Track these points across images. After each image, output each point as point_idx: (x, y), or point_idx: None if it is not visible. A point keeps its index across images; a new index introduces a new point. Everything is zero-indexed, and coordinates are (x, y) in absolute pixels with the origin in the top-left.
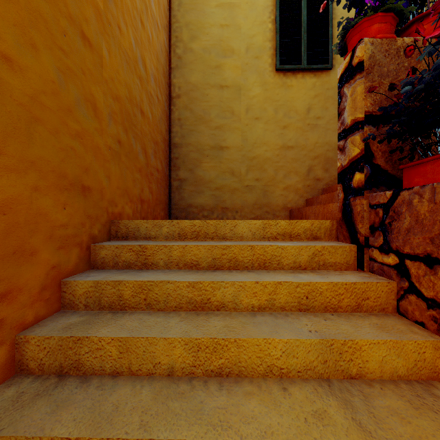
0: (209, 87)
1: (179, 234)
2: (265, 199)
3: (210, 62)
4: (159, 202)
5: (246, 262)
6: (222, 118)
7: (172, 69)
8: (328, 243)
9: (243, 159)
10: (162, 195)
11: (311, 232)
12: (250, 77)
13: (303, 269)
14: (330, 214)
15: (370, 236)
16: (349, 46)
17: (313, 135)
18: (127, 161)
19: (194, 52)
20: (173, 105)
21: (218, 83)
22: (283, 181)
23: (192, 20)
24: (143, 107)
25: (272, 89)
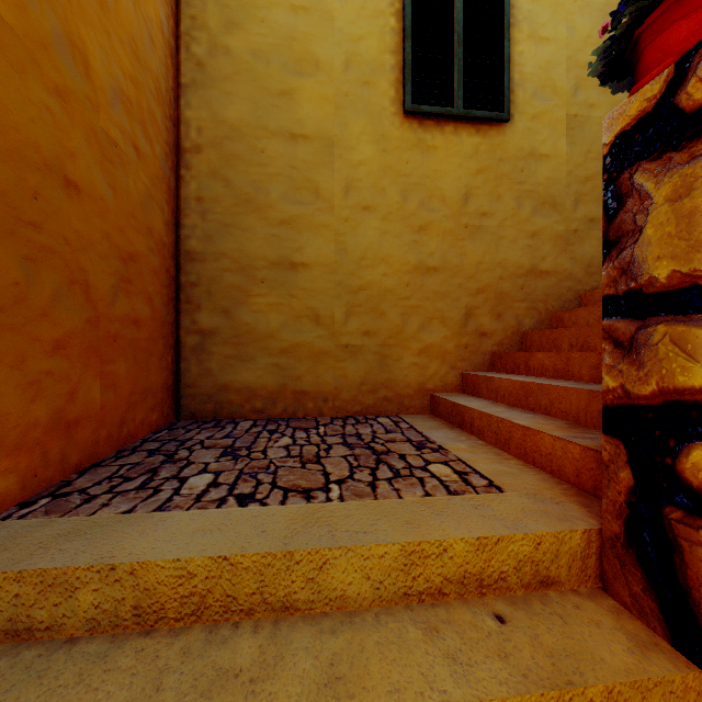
0: (266, 135)
1: (138, 609)
2: (382, 373)
3: (269, 81)
4: (141, 395)
5: None
6: (294, 203)
7: (184, 86)
8: (605, 641)
9: (338, 291)
10: (153, 374)
11: (536, 567)
12: (353, 122)
13: None
14: (545, 459)
15: None
16: (652, 52)
17: (475, 247)
18: None
19: (232, 56)
20: (185, 167)
21: (285, 128)
22: (418, 336)
23: None
24: (76, 172)
25: (397, 151)
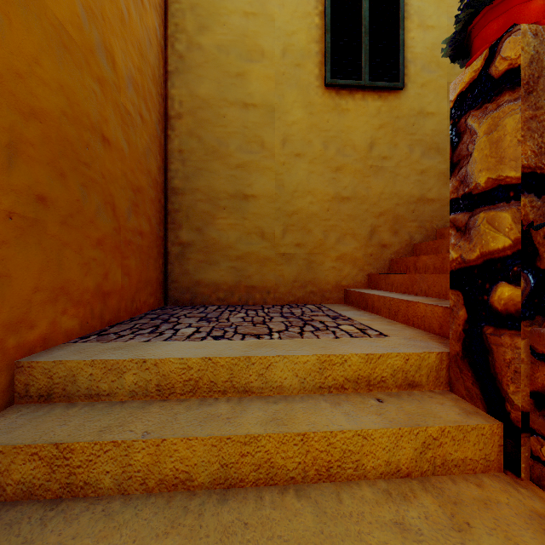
0: (227, 105)
1: (159, 386)
2: (309, 274)
3: (229, 67)
4: (144, 284)
5: (291, 469)
6: (246, 152)
7: (170, 73)
8: (445, 410)
9: (277, 215)
10: (151, 271)
11: (405, 375)
12: (288, 93)
13: (404, 475)
14: (420, 321)
15: (534, 411)
16: (478, 41)
17: (378, 182)
18: (66, 233)
19: (203, 50)
20: (171, 129)
21: (240, 99)
22: (336, 247)
23: (201, 2)
24: (108, 131)
25: (320, 113)
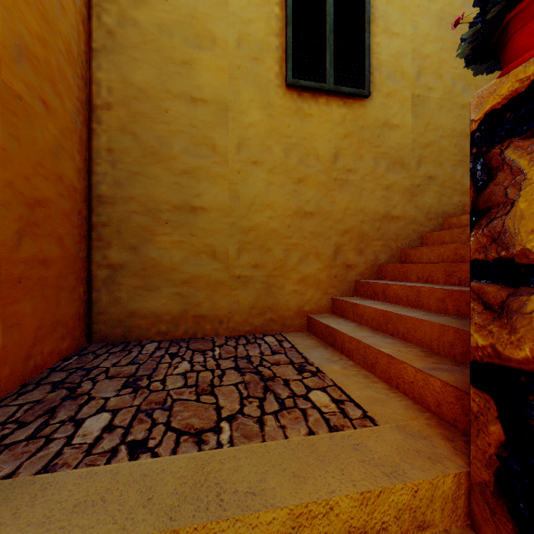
0: (170, 97)
1: None
2: (268, 299)
3: (172, 51)
4: (50, 328)
5: None
6: (194, 156)
7: (95, 51)
8: None
9: (231, 231)
10: (64, 306)
11: (413, 514)
12: (244, 90)
13: None
14: (407, 386)
15: None
16: (523, 37)
17: (343, 196)
18: None
19: (140, 27)
20: (97, 121)
21: (187, 92)
22: (298, 268)
23: None
24: None
25: (280, 116)
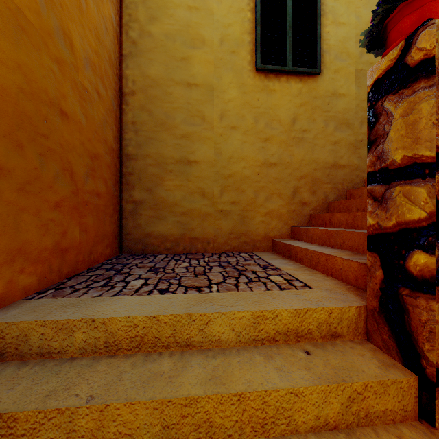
0: (173, 84)
1: (107, 343)
2: (243, 227)
3: (175, 52)
4: (101, 238)
5: (229, 427)
6: (190, 124)
7: (124, 56)
8: (366, 363)
9: (216, 177)
10: (107, 226)
11: (329, 327)
12: (225, 75)
13: (332, 427)
14: (338, 272)
15: None
16: (394, 33)
17: (299, 150)
18: (23, 198)
19: (153, 37)
20: (125, 104)
21: (185, 80)
22: (265, 204)
23: None
24: (66, 106)
25: (252, 93)
